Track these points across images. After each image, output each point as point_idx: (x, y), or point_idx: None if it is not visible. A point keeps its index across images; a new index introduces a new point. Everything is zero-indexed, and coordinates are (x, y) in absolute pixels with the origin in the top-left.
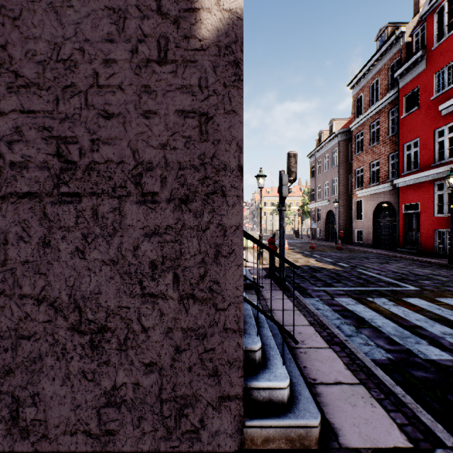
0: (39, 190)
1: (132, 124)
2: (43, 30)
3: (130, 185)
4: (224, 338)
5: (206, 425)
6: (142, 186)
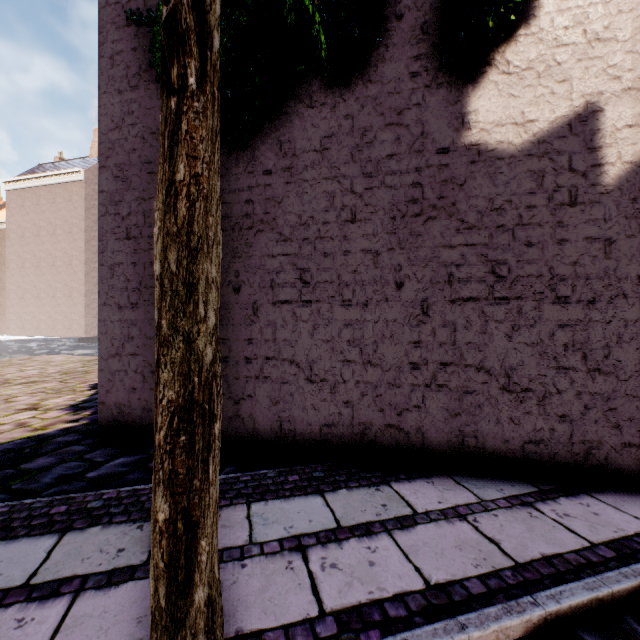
0: (478, 296)
1: (548, 249)
2: (481, 190)
3: (547, 292)
4: (625, 401)
5: (609, 463)
6: (556, 292)
